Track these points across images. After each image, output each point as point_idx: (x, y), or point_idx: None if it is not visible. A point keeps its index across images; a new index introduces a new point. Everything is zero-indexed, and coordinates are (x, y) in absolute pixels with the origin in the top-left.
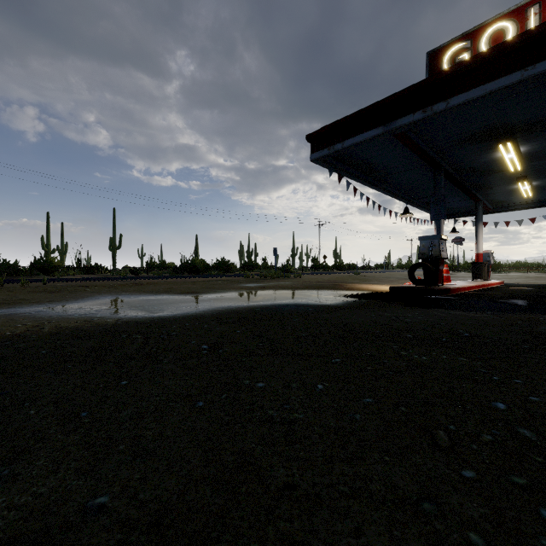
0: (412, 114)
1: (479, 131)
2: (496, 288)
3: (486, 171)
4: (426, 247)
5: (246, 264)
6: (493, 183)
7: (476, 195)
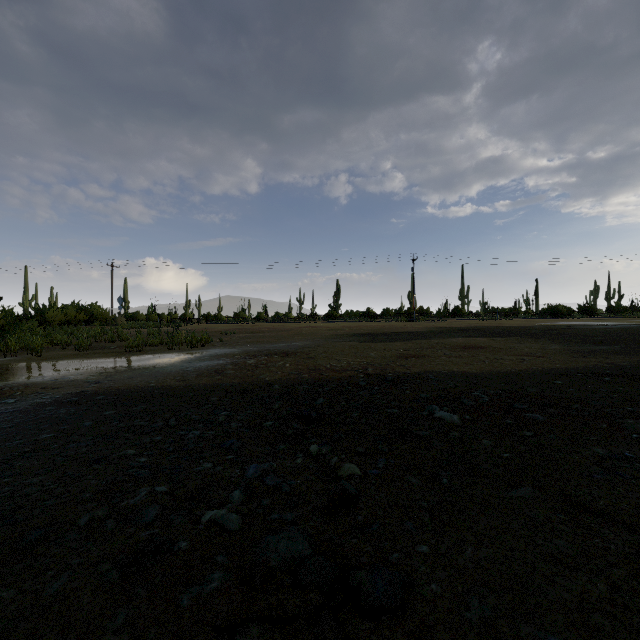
0: None
1: None
2: None
3: None
4: None
5: (612, 308)
6: None
7: None
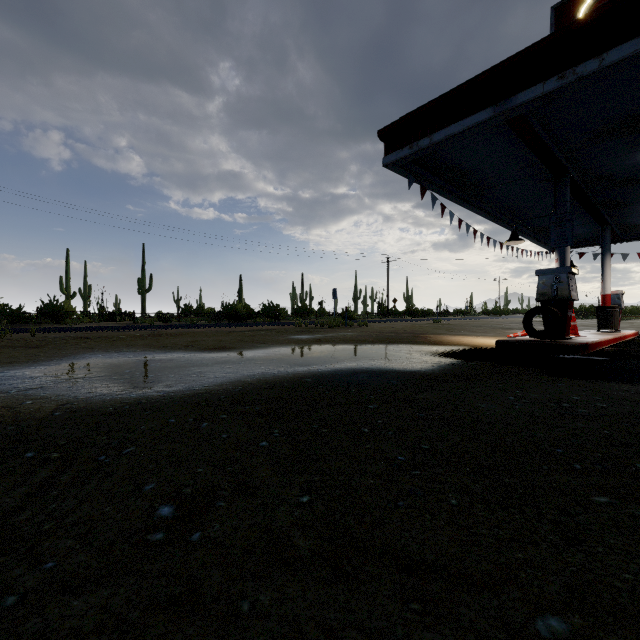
0: (541, 84)
1: (633, 114)
2: (639, 342)
3: (627, 179)
4: (549, 285)
5: (299, 310)
6: (631, 199)
7: (604, 217)
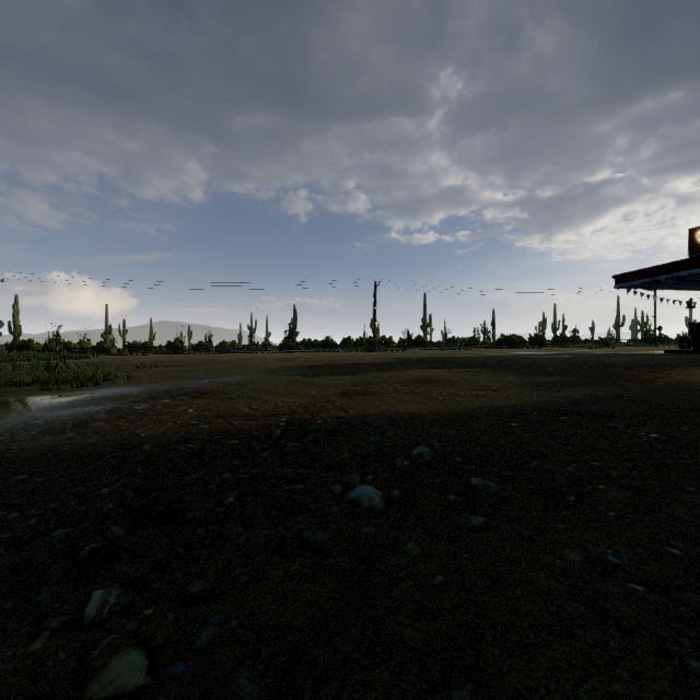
0: (664, 275)
1: None
2: None
3: None
4: (693, 329)
5: (558, 339)
6: None
7: None
